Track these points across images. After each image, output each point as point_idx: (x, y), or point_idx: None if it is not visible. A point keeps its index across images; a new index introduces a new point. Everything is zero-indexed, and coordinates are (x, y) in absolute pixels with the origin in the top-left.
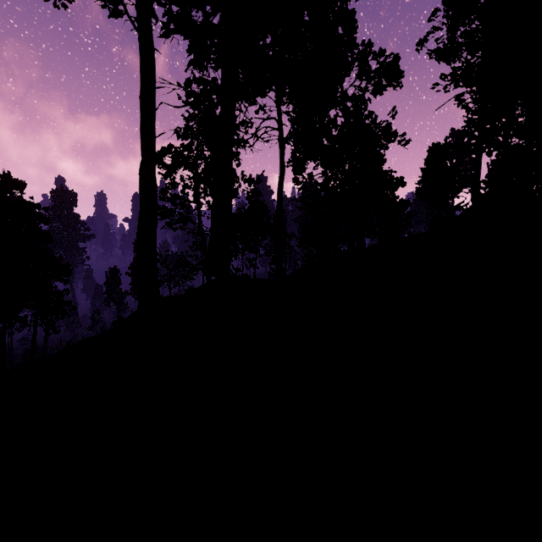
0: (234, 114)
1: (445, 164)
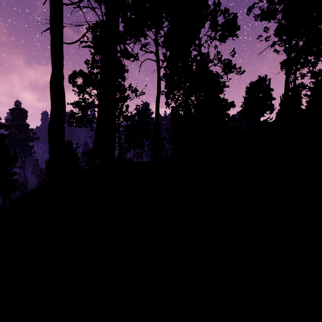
0: (118, 18)
1: (258, 94)
